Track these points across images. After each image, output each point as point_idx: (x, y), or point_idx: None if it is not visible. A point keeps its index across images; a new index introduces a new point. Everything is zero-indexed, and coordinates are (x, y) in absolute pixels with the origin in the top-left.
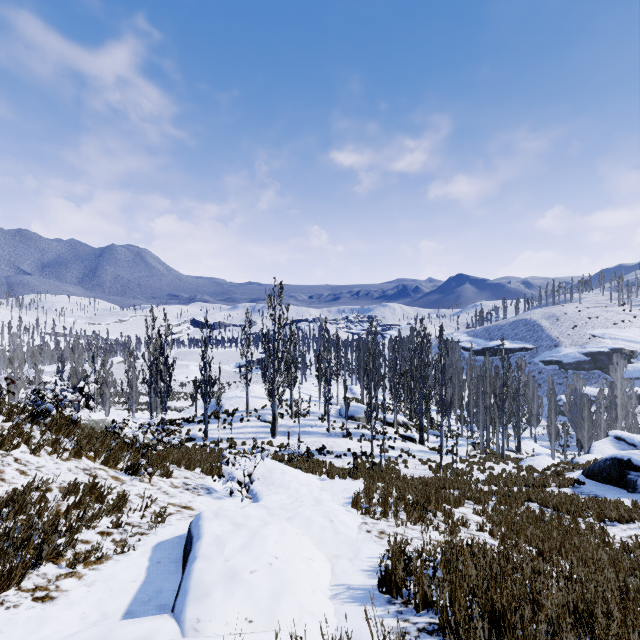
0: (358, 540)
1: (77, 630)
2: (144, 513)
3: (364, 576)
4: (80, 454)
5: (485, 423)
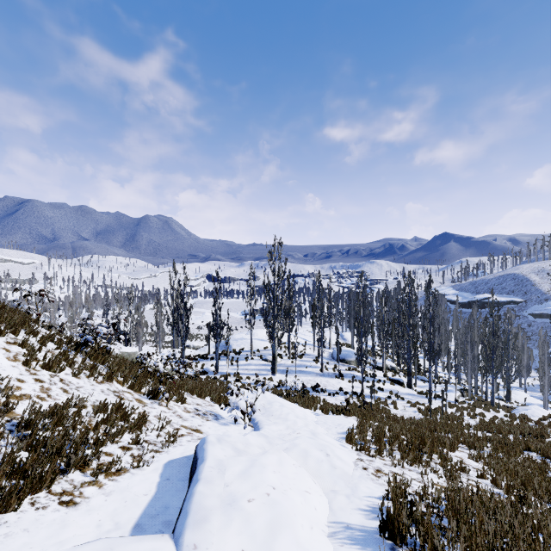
0: (355, 476)
1: (92, 537)
2: (160, 433)
3: (363, 516)
4: (111, 378)
5: (474, 371)
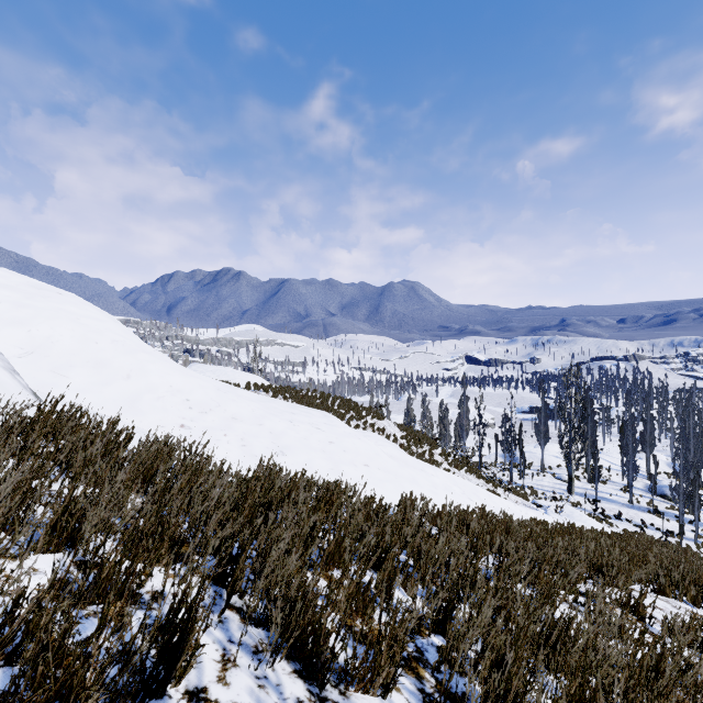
0: None
1: None
2: None
3: None
4: (479, 477)
5: None
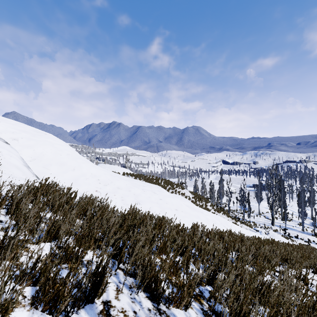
0: None
1: None
2: None
3: None
4: (228, 216)
5: None
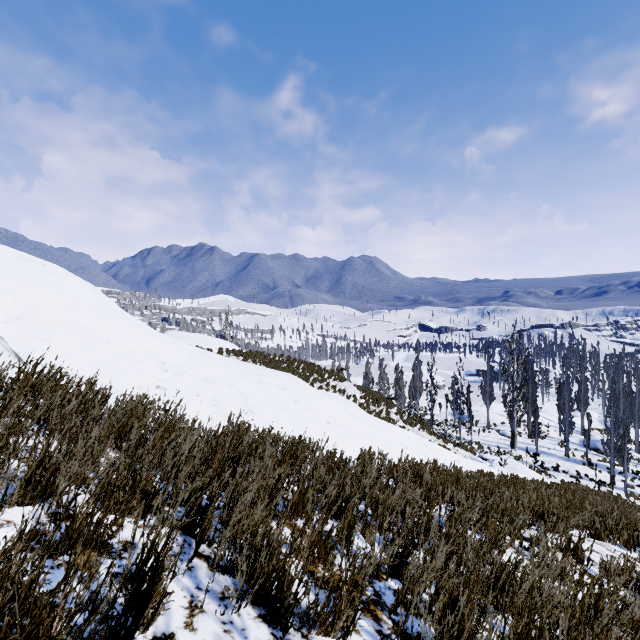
0: None
1: None
2: None
3: None
4: (431, 434)
5: None
